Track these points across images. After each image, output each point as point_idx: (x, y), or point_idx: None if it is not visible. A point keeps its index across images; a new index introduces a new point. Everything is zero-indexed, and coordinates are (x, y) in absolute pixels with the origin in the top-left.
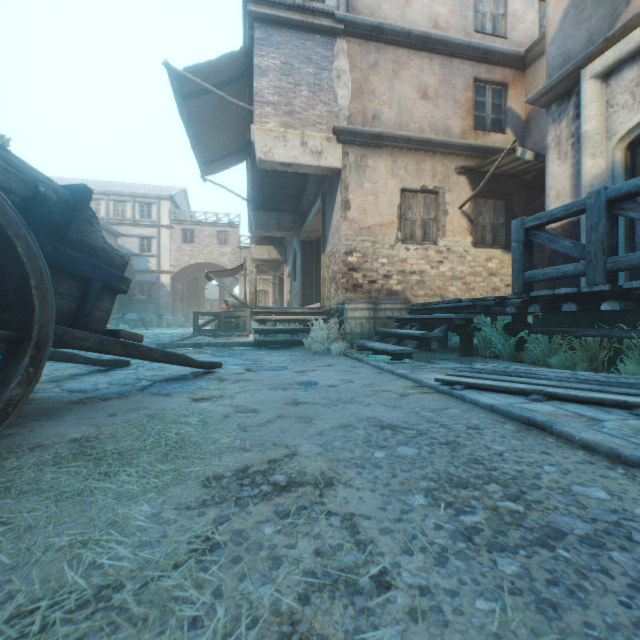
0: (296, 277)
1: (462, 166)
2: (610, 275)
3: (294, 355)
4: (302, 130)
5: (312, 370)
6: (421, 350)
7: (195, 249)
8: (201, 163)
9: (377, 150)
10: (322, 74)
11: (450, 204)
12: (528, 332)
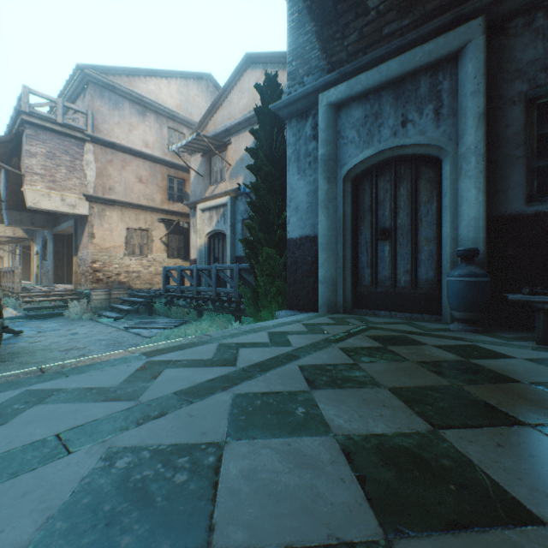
0: (47, 257)
1: (162, 218)
2: (182, 291)
3: (60, 322)
4: (62, 192)
5: (75, 329)
6: (134, 313)
7: None
8: None
9: (113, 207)
10: (77, 161)
11: (155, 237)
12: (171, 305)
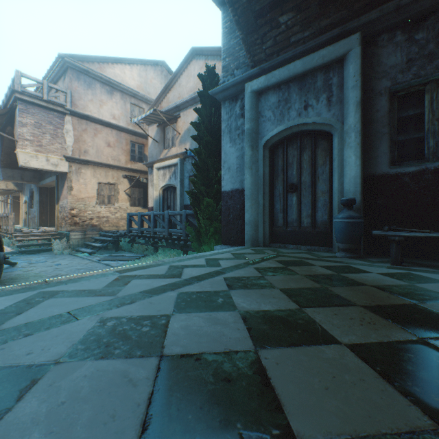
0: (34, 205)
1: (126, 175)
2: (142, 232)
3: (46, 256)
4: (47, 154)
5: (58, 261)
6: (104, 249)
7: None
8: None
9: (87, 166)
10: (58, 130)
11: (121, 189)
12: (133, 243)
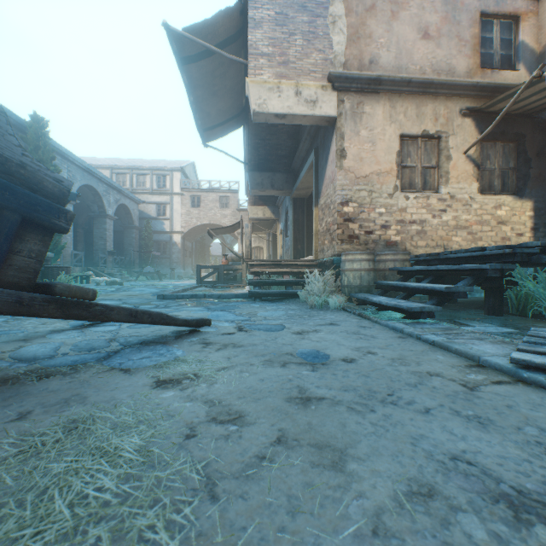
0: (288, 233)
1: (467, 107)
2: None
3: (289, 309)
4: (296, 80)
5: (313, 331)
6: None
7: (201, 212)
8: (202, 129)
9: (374, 96)
10: (317, 21)
11: (454, 149)
12: None
